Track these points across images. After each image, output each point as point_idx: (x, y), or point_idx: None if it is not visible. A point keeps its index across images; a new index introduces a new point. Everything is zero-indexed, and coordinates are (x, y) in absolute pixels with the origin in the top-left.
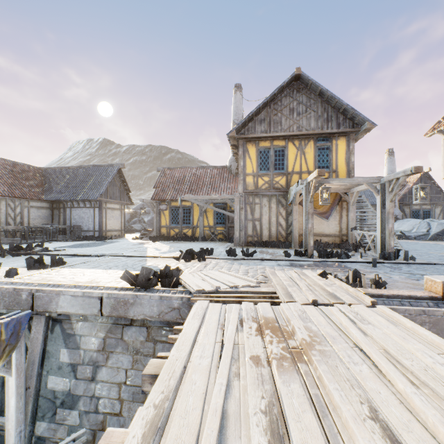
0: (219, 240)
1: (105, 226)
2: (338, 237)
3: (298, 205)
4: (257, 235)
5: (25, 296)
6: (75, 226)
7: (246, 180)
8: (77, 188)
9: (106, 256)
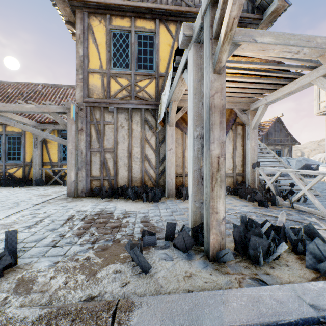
0: (63, 183)
1: None
2: (231, 178)
3: (175, 127)
4: (108, 177)
5: None
6: None
7: (89, 80)
8: None
9: None
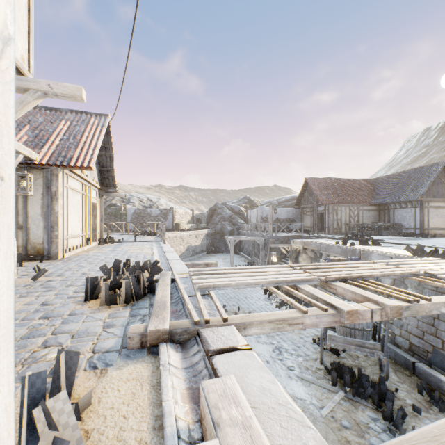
0: None
1: (427, 224)
2: None
3: None
4: None
5: (357, 252)
6: (397, 224)
7: None
8: (398, 191)
9: (413, 245)
